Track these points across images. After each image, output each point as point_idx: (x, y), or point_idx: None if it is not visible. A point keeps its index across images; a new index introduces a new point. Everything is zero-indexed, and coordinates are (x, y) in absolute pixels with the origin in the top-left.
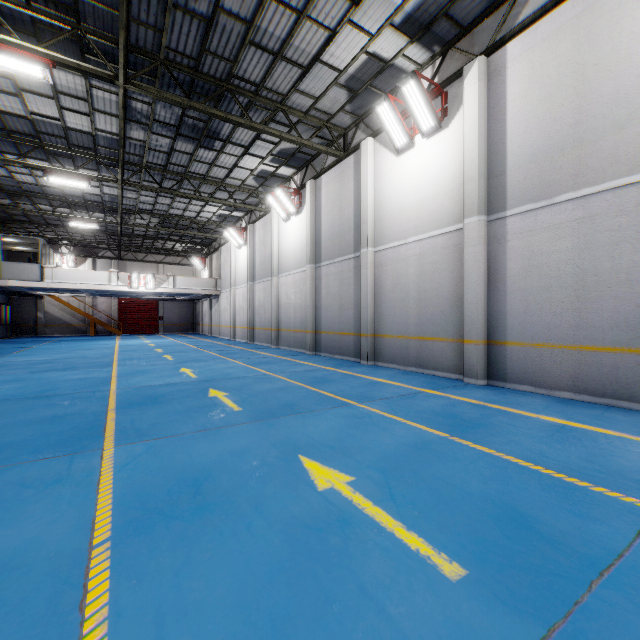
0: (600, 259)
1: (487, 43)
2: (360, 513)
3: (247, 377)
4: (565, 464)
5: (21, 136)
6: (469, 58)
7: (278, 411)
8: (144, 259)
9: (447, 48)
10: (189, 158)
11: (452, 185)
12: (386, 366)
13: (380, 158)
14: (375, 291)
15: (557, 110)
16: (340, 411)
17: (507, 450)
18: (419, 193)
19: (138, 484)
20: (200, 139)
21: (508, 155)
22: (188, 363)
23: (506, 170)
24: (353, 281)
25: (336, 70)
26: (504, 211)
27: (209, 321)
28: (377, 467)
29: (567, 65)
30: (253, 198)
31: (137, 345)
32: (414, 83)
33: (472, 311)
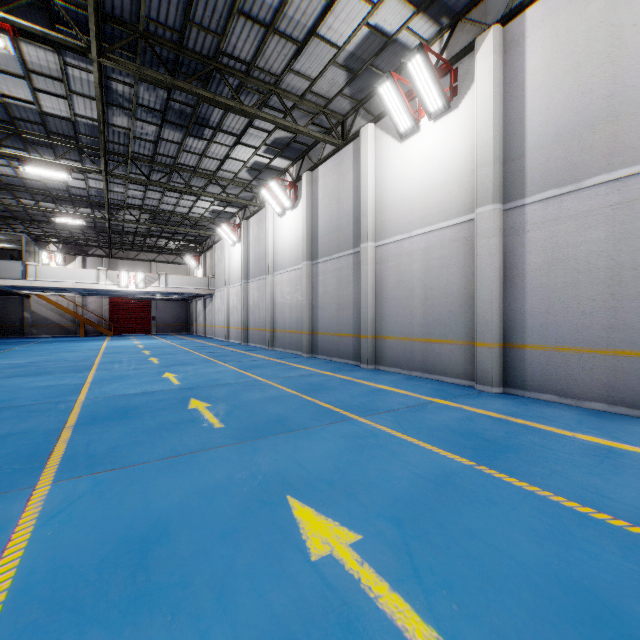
0: (639, 250)
1: (503, 12)
2: (372, 607)
3: (235, 384)
4: (635, 510)
5: None
6: (482, 30)
7: (266, 428)
8: (136, 257)
9: (457, 20)
10: (178, 148)
11: (462, 171)
12: (388, 370)
13: (382, 145)
14: (376, 289)
15: (586, 81)
16: (339, 428)
17: (553, 486)
18: (425, 181)
19: (61, 549)
20: (188, 126)
21: (527, 135)
22: (174, 367)
23: (525, 152)
24: (352, 278)
25: (334, 46)
26: (523, 198)
27: (203, 321)
28: (390, 516)
29: (598, 29)
30: (247, 193)
31: (125, 346)
32: (421, 58)
33: (486, 310)
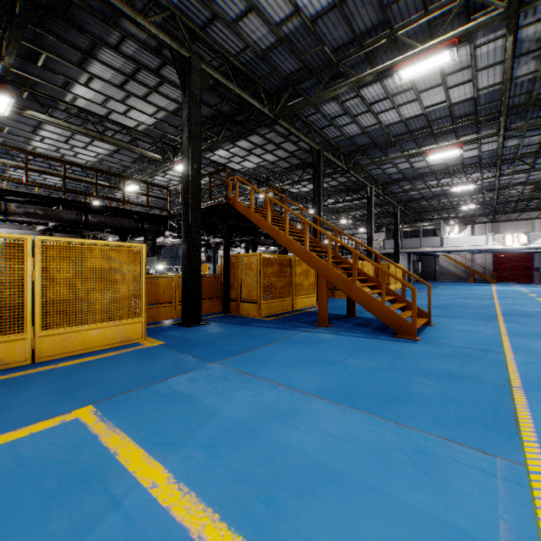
0: None
1: None
2: None
3: None
4: None
5: (438, 172)
6: None
7: None
8: (516, 218)
9: None
10: None
11: None
12: None
13: None
14: None
15: None
16: None
17: None
18: None
19: (515, 330)
20: None
21: None
22: None
23: None
24: None
25: None
26: None
27: None
28: None
29: None
30: None
31: (510, 290)
32: None
33: None
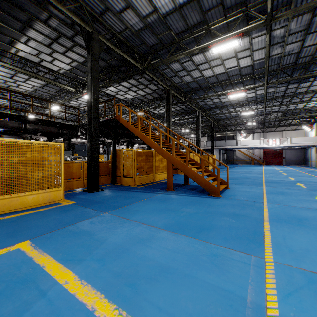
0: None
1: None
2: None
3: None
4: None
5: (234, 104)
6: None
7: None
8: (275, 130)
9: None
10: (295, 88)
11: None
12: None
13: None
14: None
15: None
16: None
17: None
18: None
19: (270, 190)
20: (300, 81)
21: None
22: (292, 176)
23: None
24: None
25: None
26: None
27: (314, 159)
28: None
29: None
30: None
31: (271, 169)
32: None
33: None
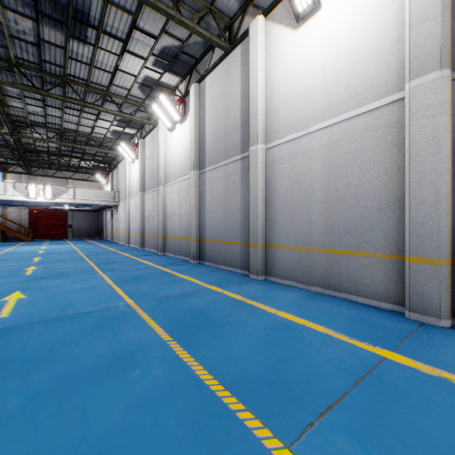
0: None
1: None
2: None
3: (88, 314)
4: None
5: None
6: None
7: None
8: (54, 175)
9: None
10: (63, 54)
11: (382, 42)
12: (281, 282)
13: (273, 39)
14: (266, 194)
15: None
16: None
17: None
18: (327, 67)
19: None
20: (68, 24)
21: None
22: (39, 281)
23: None
24: (240, 185)
25: None
26: None
27: (110, 228)
28: None
29: None
30: (142, 113)
31: (24, 252)
32: None
33: (427, 215)
